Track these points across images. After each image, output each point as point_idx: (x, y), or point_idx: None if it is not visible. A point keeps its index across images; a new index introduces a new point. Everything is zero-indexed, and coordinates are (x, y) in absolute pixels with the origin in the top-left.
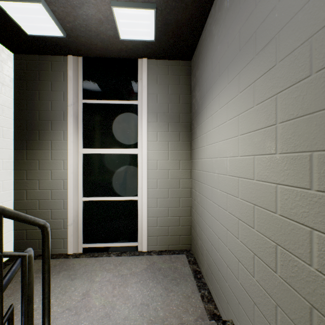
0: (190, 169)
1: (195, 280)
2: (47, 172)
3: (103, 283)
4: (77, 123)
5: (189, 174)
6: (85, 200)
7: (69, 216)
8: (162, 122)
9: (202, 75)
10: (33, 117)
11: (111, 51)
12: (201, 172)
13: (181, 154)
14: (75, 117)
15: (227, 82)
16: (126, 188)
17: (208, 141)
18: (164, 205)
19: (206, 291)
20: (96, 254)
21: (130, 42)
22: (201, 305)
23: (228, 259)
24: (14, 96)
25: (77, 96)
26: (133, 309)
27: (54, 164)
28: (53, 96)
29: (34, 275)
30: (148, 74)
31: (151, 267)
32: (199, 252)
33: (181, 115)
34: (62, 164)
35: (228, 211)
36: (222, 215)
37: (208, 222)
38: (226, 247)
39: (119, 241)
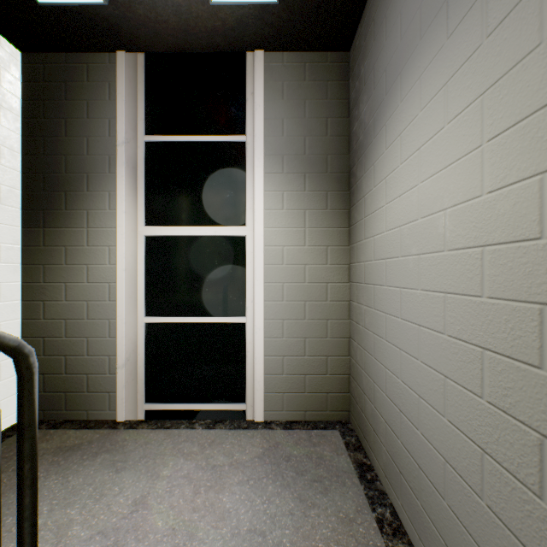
0: (348, 263)
1: (362, 483)
2: (80, 268)
3: (175, 480)
4: (135, 179)
5: (345, 273)
6: (149, 323)
7: (120, 351)
8: (292, 173)
9: (376, 63)
10: (55, 168)
11: (195, 36)
12: (374, 264)
13: (330, 235)
14: (131, 166)
15: (444, 36)
16: (225, 300)
17: (392, 192)
18: (296, 333)
19: (387, 509)
20: (167, 423)
21: (231, 13)
22: (380, 542)
23: (449, 446)
24: (23, 130)
25: (134, 128)
26: (233, 541)
27: (92, 254)
28: (91, 129)
29: (50, 459)
30: (266, 81)
31: (271, 454)
32: (368, 426)
33: (330, 157)
34: (106, 254)
35: (449, 333)
36: (429, 345)
37: (391, 364)
38: (443, 416)
39: (212, 401)
